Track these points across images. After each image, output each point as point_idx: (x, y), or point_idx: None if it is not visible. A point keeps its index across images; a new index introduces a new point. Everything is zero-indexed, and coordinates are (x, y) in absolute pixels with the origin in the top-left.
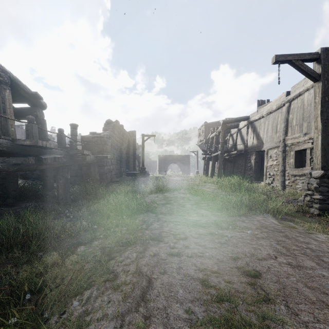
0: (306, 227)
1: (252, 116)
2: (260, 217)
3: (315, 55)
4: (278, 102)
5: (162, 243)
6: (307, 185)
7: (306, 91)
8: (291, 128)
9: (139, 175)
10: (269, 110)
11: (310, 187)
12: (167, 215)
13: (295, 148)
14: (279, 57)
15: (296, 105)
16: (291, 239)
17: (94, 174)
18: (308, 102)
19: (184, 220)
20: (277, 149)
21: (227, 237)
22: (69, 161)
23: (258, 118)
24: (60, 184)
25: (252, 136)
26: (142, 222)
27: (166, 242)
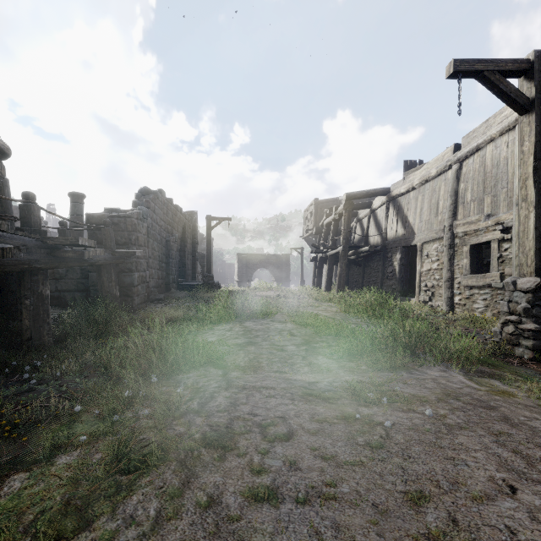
0: (535, 394)
1: (394, 188)
2: (437, 371)
3: (524, 64)
4: (440, 162)
5: (232, 456)
6: (508, 304)
7: (489, 142)
8: (464, 206)
9: (201, 288)
10: (424, 177)
11: (513, 309)
12: (248, 371)
13: (472, 241)
14: (460, 64)
15: (471, 166)
16: (522, 427)
17: (108, 287)
18: (492, 160)
19: (284, 384)
20: (439, 242)
21: (384, 427)
22: (45, 260)
23: (405, 191)
24: (26, 308)
25: (395, 222)
26: (190, 392)
27: (242, 452)
